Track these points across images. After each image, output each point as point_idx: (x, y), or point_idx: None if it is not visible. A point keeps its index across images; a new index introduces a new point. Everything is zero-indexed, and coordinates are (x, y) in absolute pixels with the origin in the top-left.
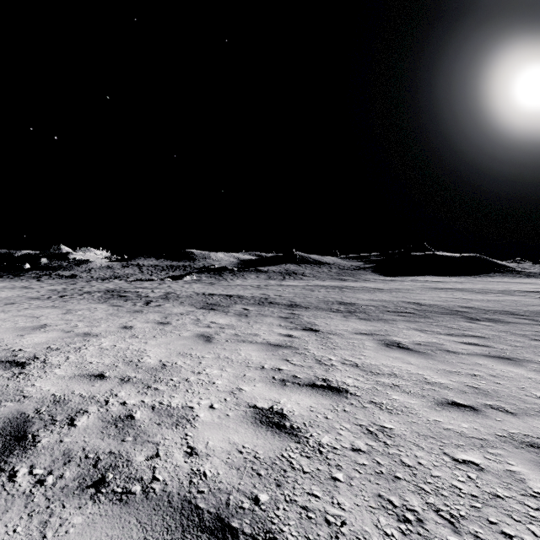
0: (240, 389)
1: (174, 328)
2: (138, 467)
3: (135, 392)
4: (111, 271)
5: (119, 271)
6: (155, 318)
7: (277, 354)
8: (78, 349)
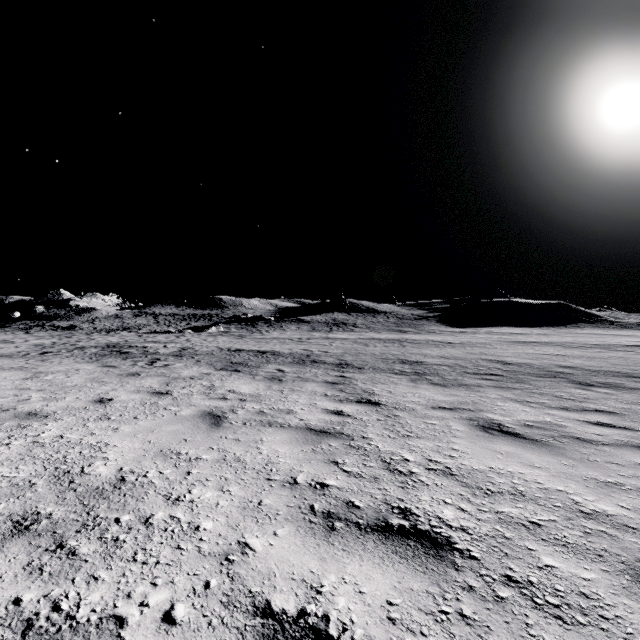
0: (245, 546)
1: (172, 402)
2: None
3: (18, 567)
4: (120, 321)
5: (129, 321)
6: (152, 385)
7: (319, 451)
8: None
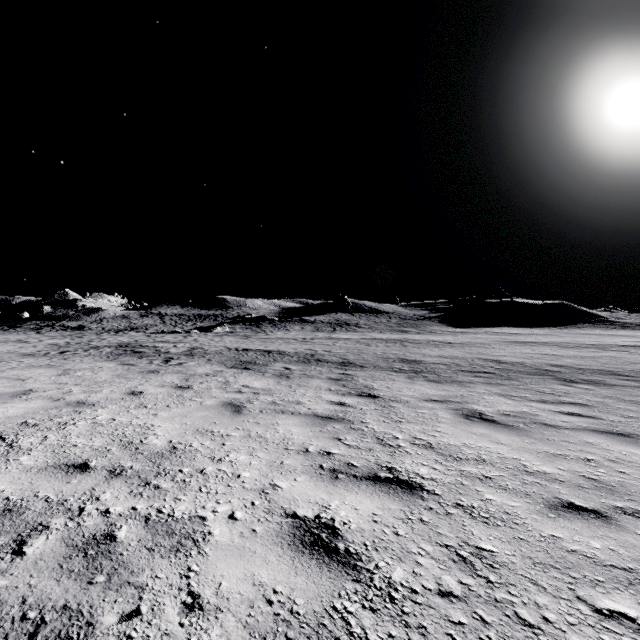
0: (275, 485)
1: (195, 394)
2: (103, 637)
3: (125, 493)
4: (127, 321)
5: (136, 321)
6: (173, 380)
7: (325, 431)
8: (62, 425)
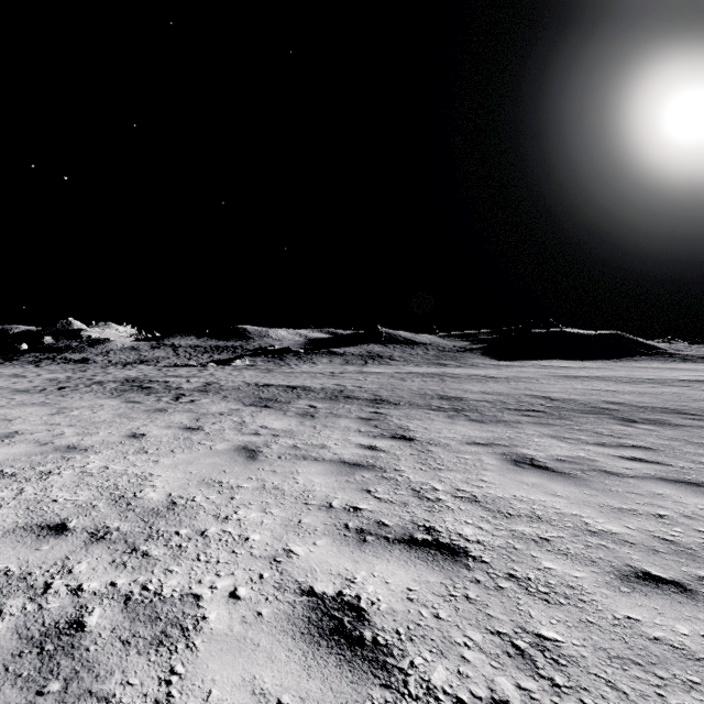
0: (290, 552)
1: (205, 437)
2: None
3: (106, 563)
4: (136, 353)
5: (147, 353)
6: (182, 421)
7: (353, 481)
8: (44, 475)
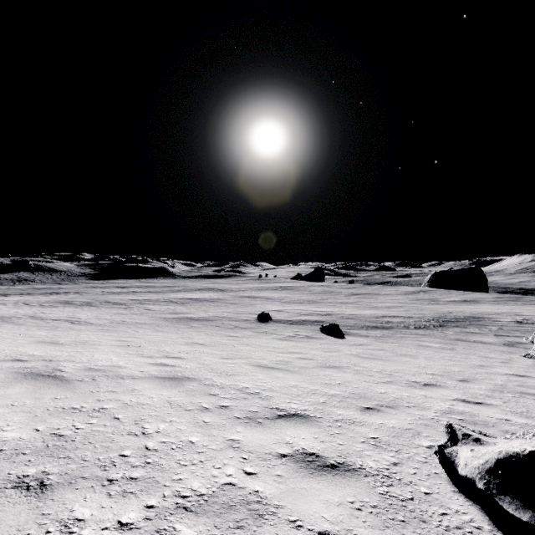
0: None
1: None
2: None
3: None
4: None
5: None
6: None
7: None
8: None
